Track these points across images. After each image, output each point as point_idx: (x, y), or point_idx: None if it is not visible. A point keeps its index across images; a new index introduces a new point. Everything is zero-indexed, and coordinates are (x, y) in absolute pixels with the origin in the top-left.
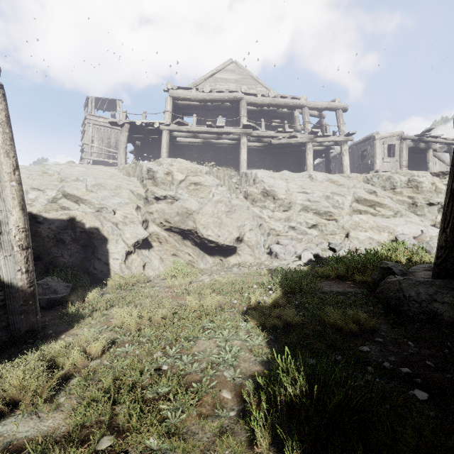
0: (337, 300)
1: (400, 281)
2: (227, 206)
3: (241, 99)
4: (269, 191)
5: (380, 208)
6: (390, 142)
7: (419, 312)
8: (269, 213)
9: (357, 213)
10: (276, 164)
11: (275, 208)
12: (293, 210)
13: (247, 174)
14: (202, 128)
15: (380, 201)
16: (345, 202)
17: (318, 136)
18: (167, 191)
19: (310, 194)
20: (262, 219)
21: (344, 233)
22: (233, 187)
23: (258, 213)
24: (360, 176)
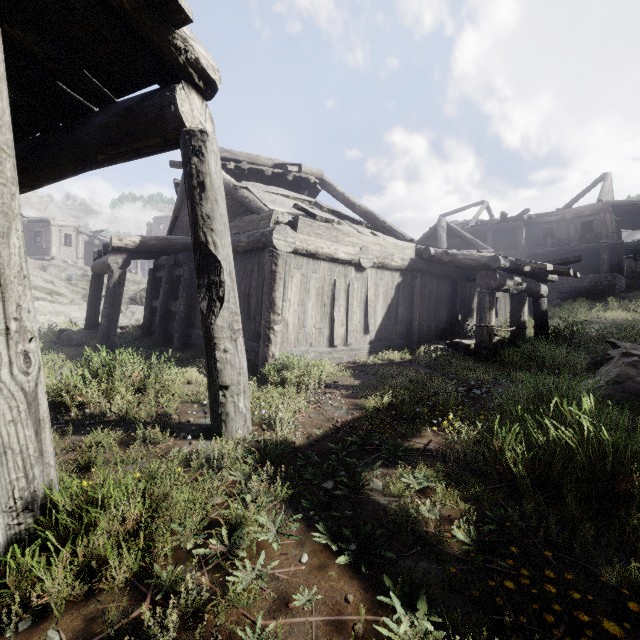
0: None
1: (70, 333)
2: None
3: None
4: None
5: (58, 297)
6: (67, 231)
7: (77, 342)
8: None
9: (35, 299)
10: None
11: None
12: None
13: None
14: None
15: (58, 290)
16: None
17: None
18: None
19: None
20: None
21: None
22: None
23: None
24: (36, 262)
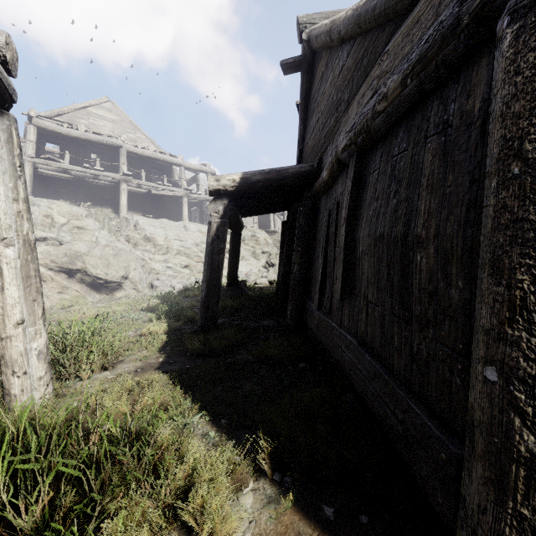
0: (189, 302)
1: None
2: (114, 250)
3: (121, 147)
4: (151, 238)
5: None
6: None
7: None
8: (150, 256)
9: None
10: (156, 210)
11: (155, 252)
12: (170, 254)
13: (128, 219)
14: (77, 168)
15: None
16: None
17: (192, 193)
18: (46, 232)
19: (184, 241)
20: (144, 261)
21: None
22: (113, 230)
23: (140, 256)
24: None
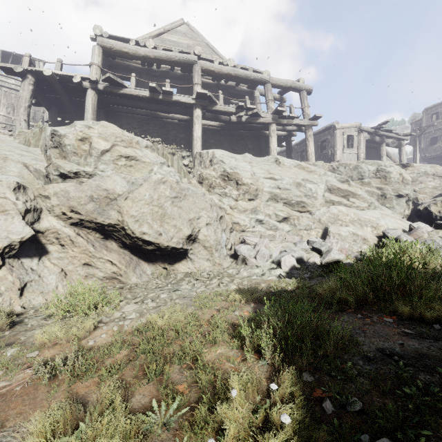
0: (441, 406)
1: None
2: (173, 190)
3: (194, 63)
4: (231, 174)
5: (354, 199)
6: (349, 133)
7: None
8: (231, 203)
9: (329, 204)
10: (235, 149)
11: (239, 195)
12: (260, 199)
13: (202, 154)
14: (143, 92)
15: (354, 190)
16: (319, 191)
17: (283, 117)
18: (81, 165)
19: (278, 180)
20: (222, 210)
21: (321, 227)
22: (184, 170)
23: (217, 203)
24: (325, 165)
